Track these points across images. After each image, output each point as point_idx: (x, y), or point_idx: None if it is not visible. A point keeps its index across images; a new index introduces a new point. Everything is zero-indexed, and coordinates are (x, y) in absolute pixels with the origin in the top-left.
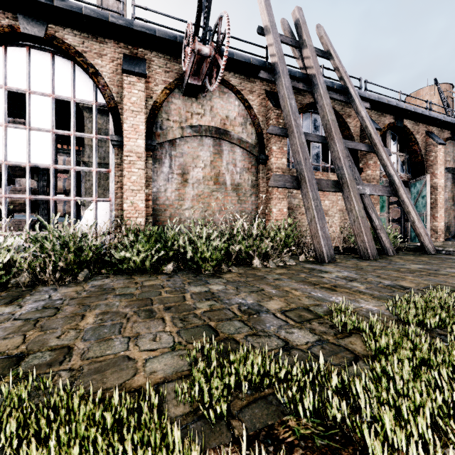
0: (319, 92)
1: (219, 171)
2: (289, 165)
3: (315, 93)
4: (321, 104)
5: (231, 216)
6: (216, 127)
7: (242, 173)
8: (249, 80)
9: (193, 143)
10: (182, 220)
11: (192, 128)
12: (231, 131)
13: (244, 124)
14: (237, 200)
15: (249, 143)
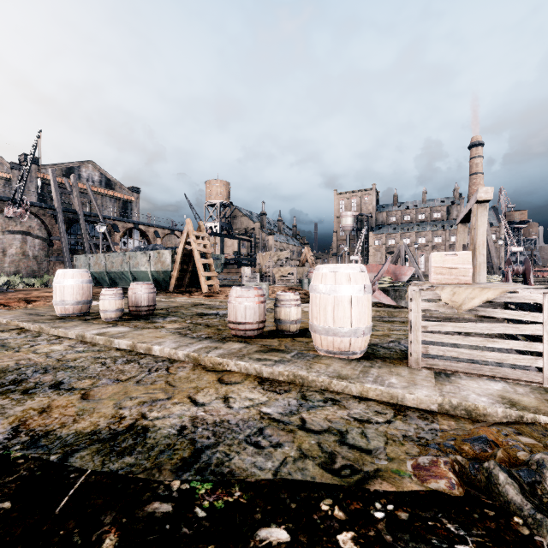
0: (80, 220)
1: (25, 250)
2: (69, 246)
3: (79, 220)
4: (81, 226)
5: (33, 270)
6: (24, 231)
7: (39, 251)
8: (43, 210)
9: (10, 238)
10: (3, 272)
11: (9, 231)
12: (33, 233)
13: (40, 229)
14: (36, 263)
15: (44, 238)
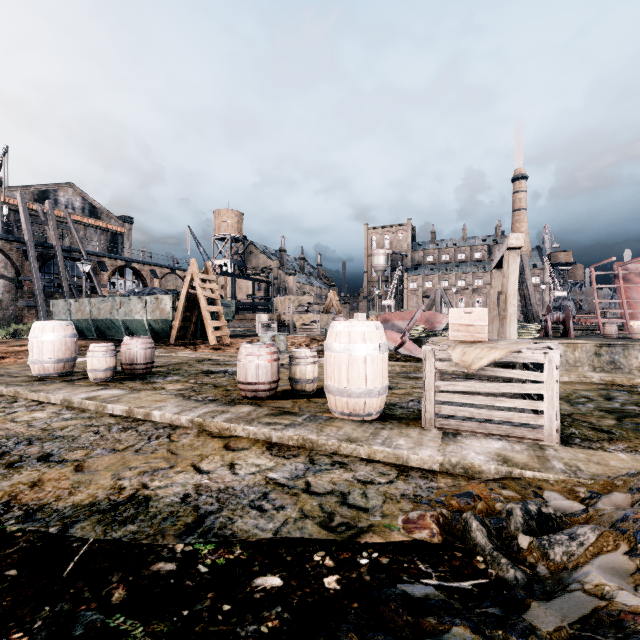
0: (58, 256)
1: None
2: (43, 288)
3: (56, 256)
4: (58, 263)
5: None
6: None
7: (4, 294)
8: (9, 243)
9: None
10: None
11: None
12: None
13: (6, 267)
14: (1, 308)
15: (10, 278)
